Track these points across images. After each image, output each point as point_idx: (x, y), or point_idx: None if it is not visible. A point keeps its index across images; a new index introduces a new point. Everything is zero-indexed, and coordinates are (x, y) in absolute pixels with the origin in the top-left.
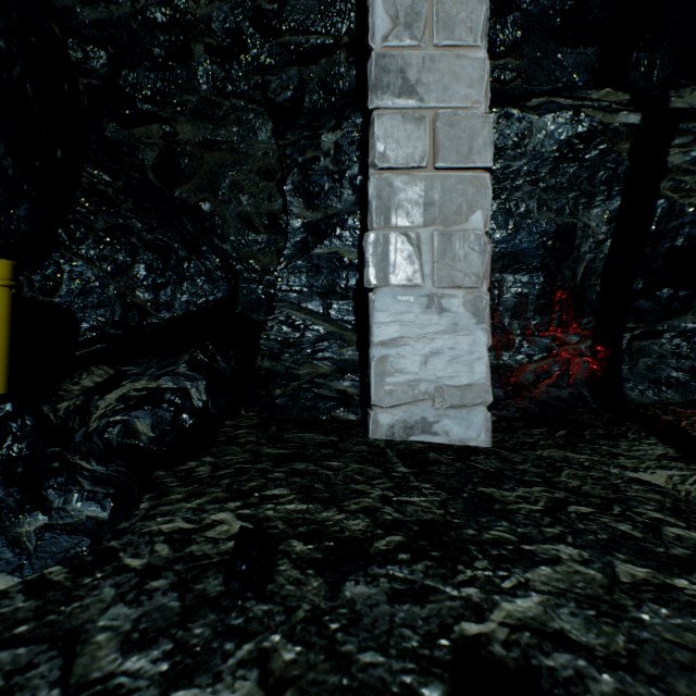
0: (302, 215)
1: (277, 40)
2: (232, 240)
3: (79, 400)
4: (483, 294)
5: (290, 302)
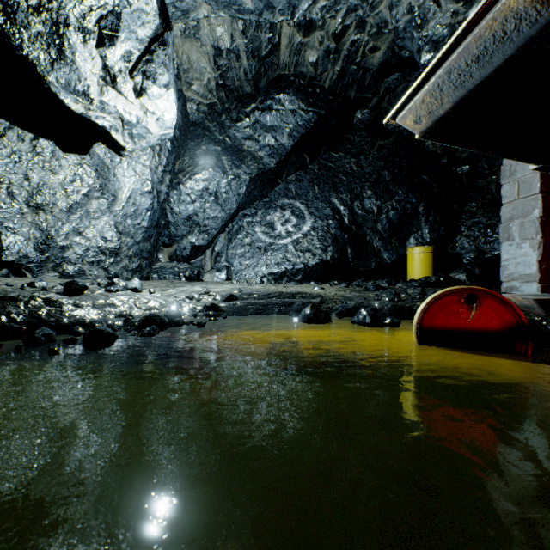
0: None
1: None
2: None
3: None
4: (535, 240)
5: None
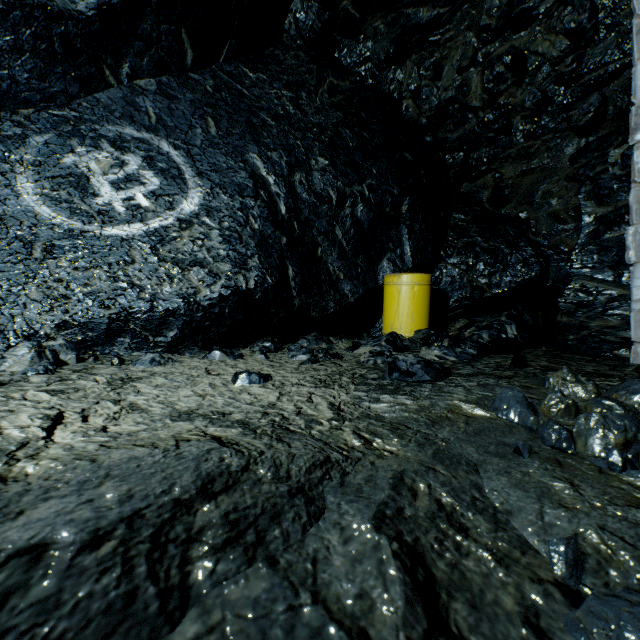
0: (594, 212)
1: (577, 83)
2: (543, 234)
3: (456, 332)
4: None
5: (583, 276)
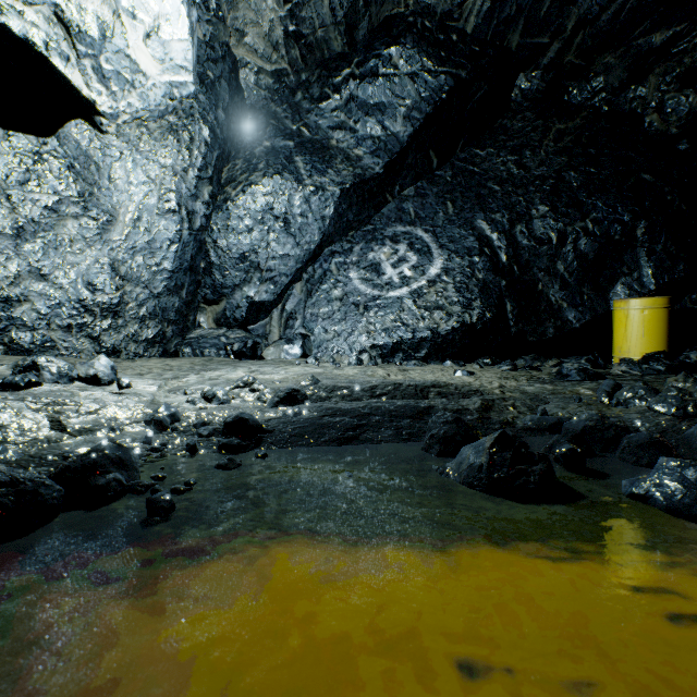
0: None
1: None
2: None
3: None
4: None
5: None
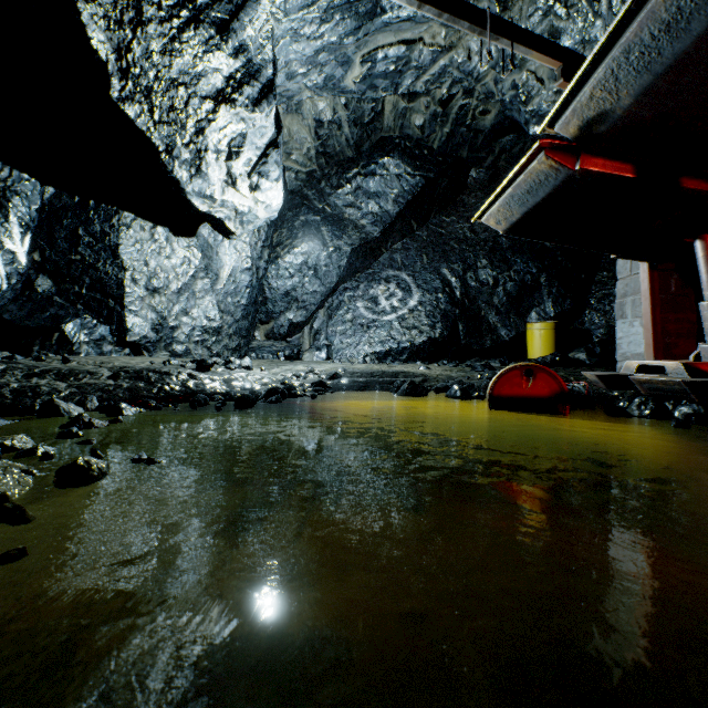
0: None
1: None
2: None
3: None
4: None
5: None
